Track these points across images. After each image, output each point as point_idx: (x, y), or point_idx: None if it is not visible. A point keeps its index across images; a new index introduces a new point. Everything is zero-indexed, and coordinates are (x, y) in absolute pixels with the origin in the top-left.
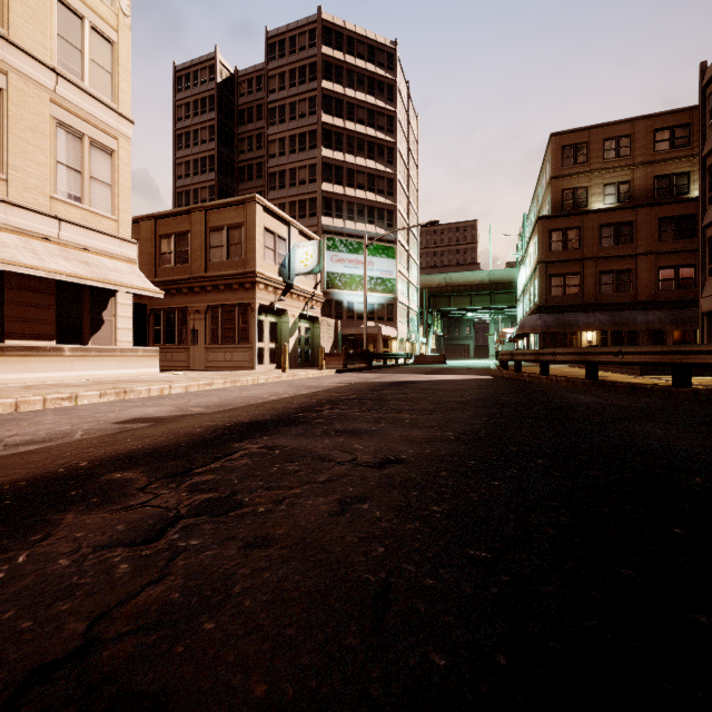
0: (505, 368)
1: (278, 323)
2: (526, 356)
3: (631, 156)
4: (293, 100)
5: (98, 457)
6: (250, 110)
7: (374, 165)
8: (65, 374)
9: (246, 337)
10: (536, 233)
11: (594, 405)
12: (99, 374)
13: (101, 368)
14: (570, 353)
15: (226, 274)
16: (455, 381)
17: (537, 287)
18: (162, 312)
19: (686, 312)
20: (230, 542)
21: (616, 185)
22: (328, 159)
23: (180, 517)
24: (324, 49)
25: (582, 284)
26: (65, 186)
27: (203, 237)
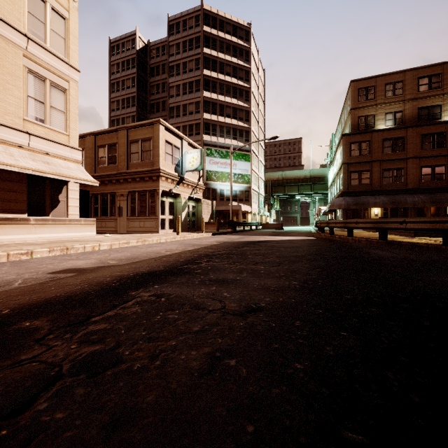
0: (322, 232)
1: (174, 202)
2: (337, 224)
3: (403, 94)
4: (185, 61)
5: (20, 305)
6: (158, 67)
7: (236, 102)
8: (30, 236)
9: (153, 212)
10: (341, 144)
11: (392, 259)
12: (54, 236)
13: (56, 232)
14: (368, 222)
15: (140, 170)
16: (291, 240)
17: (342, 179)
18: (100, 195)
19: (440, 195)
20: (96, 415)
21: (393, 113)
22: (207, 98)
23: (59, 377)
24: (204, 28)
25: (371, 177)
26: (33, 112)
27: (125, 147)
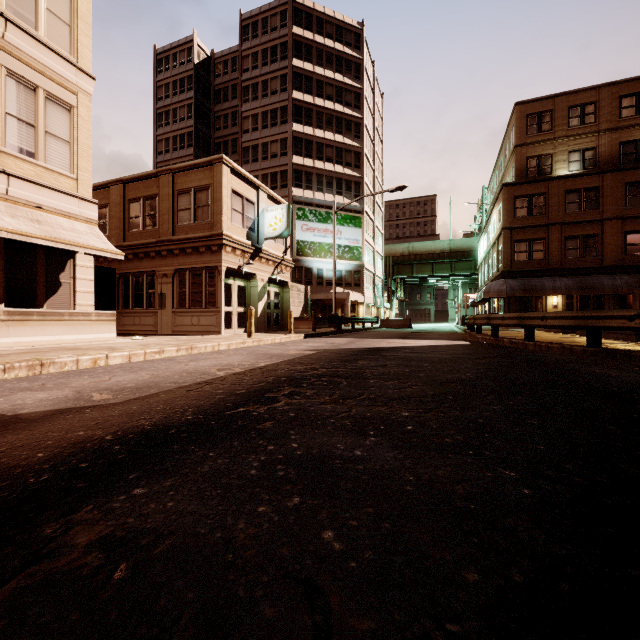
0: (478, 333)
1: (247, 287)
2: (507, 320)
3: (596, 123)
4: (265, 78)
5: None
6: (226, 90)
7: (342, 139)
8: None
9: (213, 301)
10: (501, 200)
11: None
12: (43, 340)
13: (45, 334)
14: (565, 317)
15: (193, 237)
16: (433, 347)
17: (502, 253)
18: (131, 276)
19: None
20: None
21: (581, 151)
22: (299, 133)
23: None
24: (294, 29)
25: (547, 249)
26: (15, 139)
27: (170, 200)
